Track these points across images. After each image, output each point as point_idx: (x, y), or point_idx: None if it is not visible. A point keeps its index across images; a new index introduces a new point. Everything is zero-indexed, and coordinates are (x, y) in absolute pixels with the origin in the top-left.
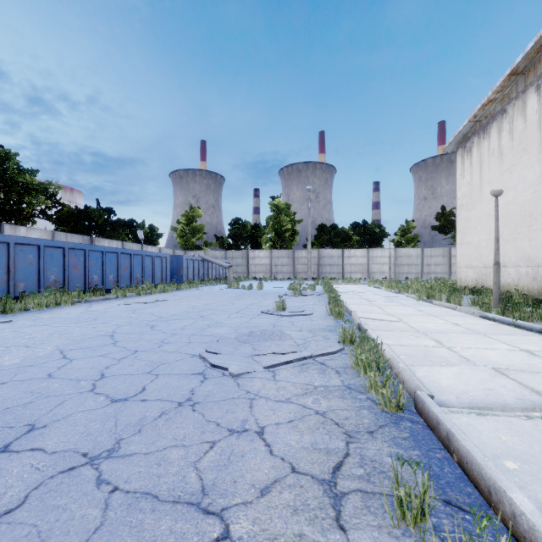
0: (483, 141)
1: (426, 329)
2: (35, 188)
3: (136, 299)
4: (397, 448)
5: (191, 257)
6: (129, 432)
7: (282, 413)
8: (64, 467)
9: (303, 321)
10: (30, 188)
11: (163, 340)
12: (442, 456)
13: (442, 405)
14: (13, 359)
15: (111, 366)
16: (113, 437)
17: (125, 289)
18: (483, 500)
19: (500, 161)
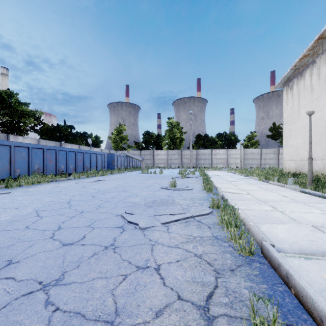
0: (300, 81)
1: (265, 199)
2: (27, 113)
3: (86, 179)
4: (251, 282)
5: (120, 154)
6: (71, 267)
7: (172, 255)
8: (26, 291)
9: (187, 193)
10: (25, 113)
11: (99, 205)
12: (283, 290)
13: (280, 251)
14: (6, 216)
15: (65, 221)
16: (60, 270)
17: (80, 173)
18: (316, 325)
19: (312, 93)
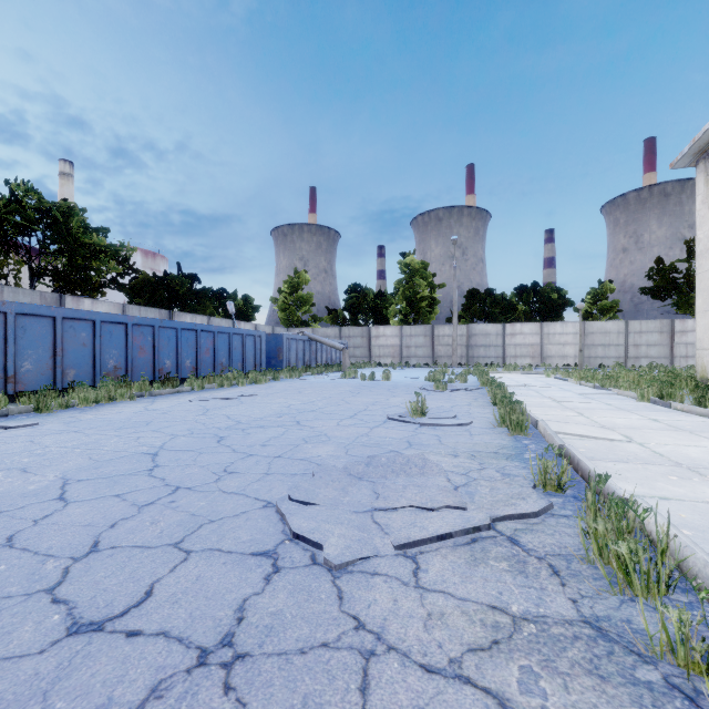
0: None
1: (692, 461)
2: (103, 251)
3: (216, 392)
4: None
5: (294, 335)
6: None
7: None
8: None
9: (457, 436)
10: (98, 251)
11: (226, 467)
12: None
13: None
14: None
15: (120, 522)
16: None
17: (206, 378)
18: None
19: None
